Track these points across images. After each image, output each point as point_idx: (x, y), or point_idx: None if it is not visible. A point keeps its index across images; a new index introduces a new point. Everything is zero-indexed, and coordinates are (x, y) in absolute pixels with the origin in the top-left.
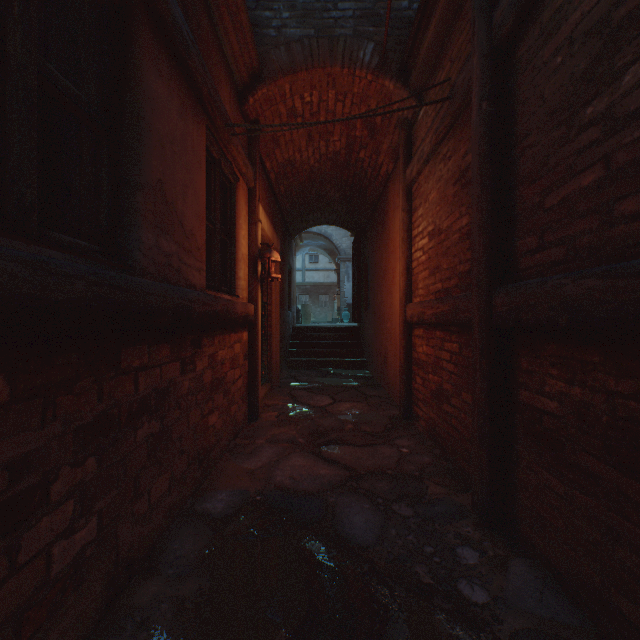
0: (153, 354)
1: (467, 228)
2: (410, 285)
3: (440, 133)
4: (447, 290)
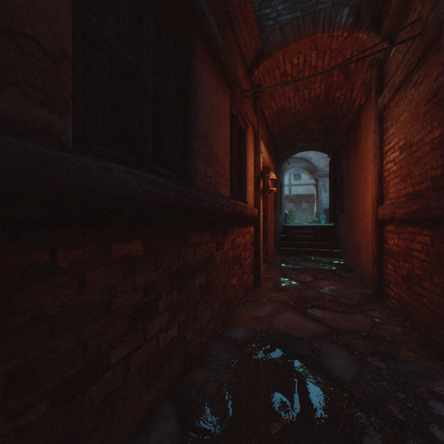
0: (202, 236)
1: (439, 139)
2: (381, 191)
3: (411, 64)
4: (418, 192)
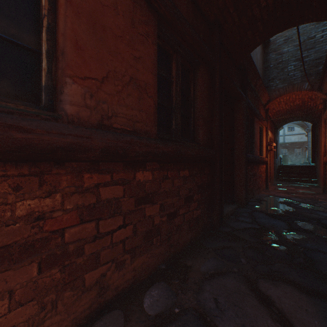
0: (255, 167)
1: None
2: (325, 151)
3: None
4: None
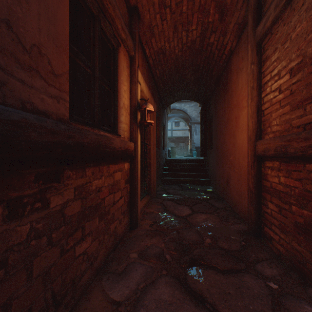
0: None
1: None
2: (259, 125)
3: None
4: None
